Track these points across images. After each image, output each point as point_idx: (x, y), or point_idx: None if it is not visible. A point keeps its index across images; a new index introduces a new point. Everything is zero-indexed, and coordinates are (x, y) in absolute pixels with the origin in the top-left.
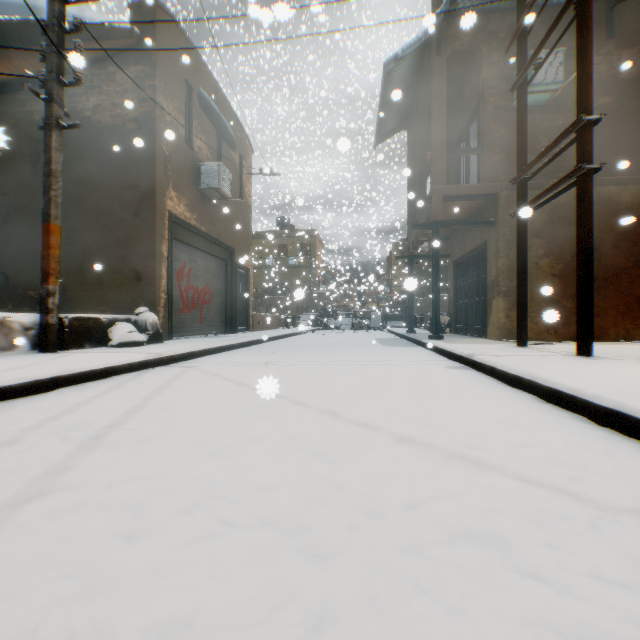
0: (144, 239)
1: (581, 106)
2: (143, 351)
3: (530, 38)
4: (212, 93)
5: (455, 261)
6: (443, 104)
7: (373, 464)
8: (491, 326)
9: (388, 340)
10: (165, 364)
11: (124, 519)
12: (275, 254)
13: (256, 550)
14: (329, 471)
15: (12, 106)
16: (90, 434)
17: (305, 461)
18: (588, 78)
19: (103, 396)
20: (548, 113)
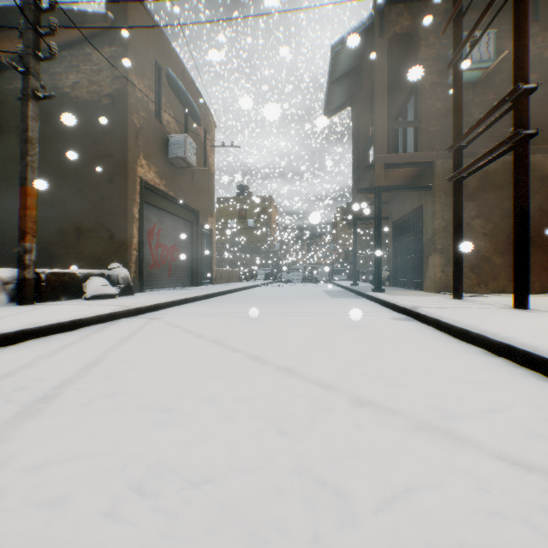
0: (117, 202)
1: (518, 76)
2: (113, 303)
3: (463, 22)
4: (179, 74)
5: (394, 222)
6: (385, 81)
7: (334, 436)
8: (428, 280)
9: (335, 292)
10: (132, 315)
11: (36, 523)
12: (236, 217)
13: None
14: (286, 447)
15: (0, 84)
16: (37, 395)
17: (259, 432)
18: (524, 50)
19: (65, 349)
20: (479, 89)
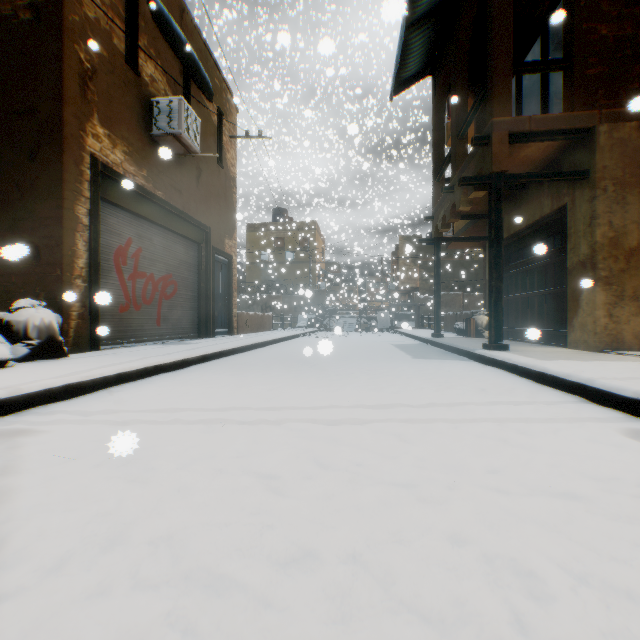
0: (46, 193)
1: None
2: None
3: None
4: (174, 12)
5: None
6: None
7: None
8: (577, 330)
9: (412, 347)
10: None
11: None
12: (271, 248)
13: None
14: None
15: None
16: None
17: None
18: None
19: None
20: None
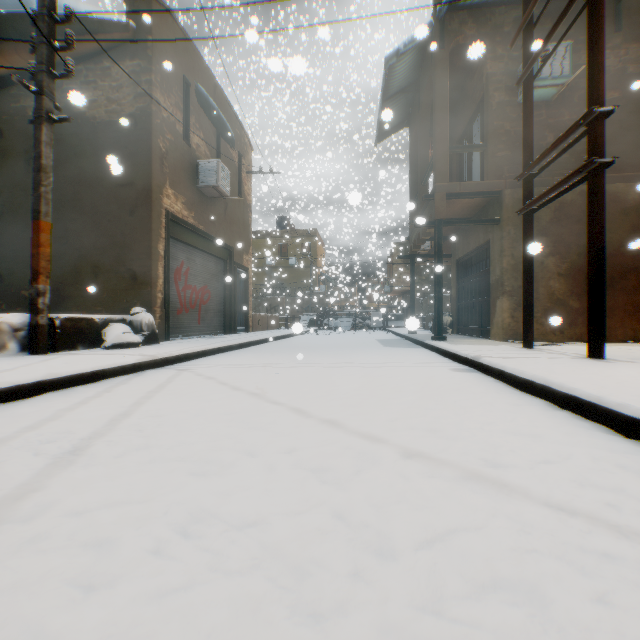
0: (140, 238)
1: (592, 97)
2: (137, 353)
3: (535, 32)
4: (210, 89)
5: (457, 260)
6: (446, 99)
7: (379, 485)
8: (495, 327)
9: (389, 341)
10: (159, 366)
11: (86, 560)
12: (275, 254)
13: (240, 606)
14: (329, 495)
15: (6, 102)
16: (66, 447)
17: (302, 482)
18: (600, 68)
19: (89, 402)
20: (554, 108)
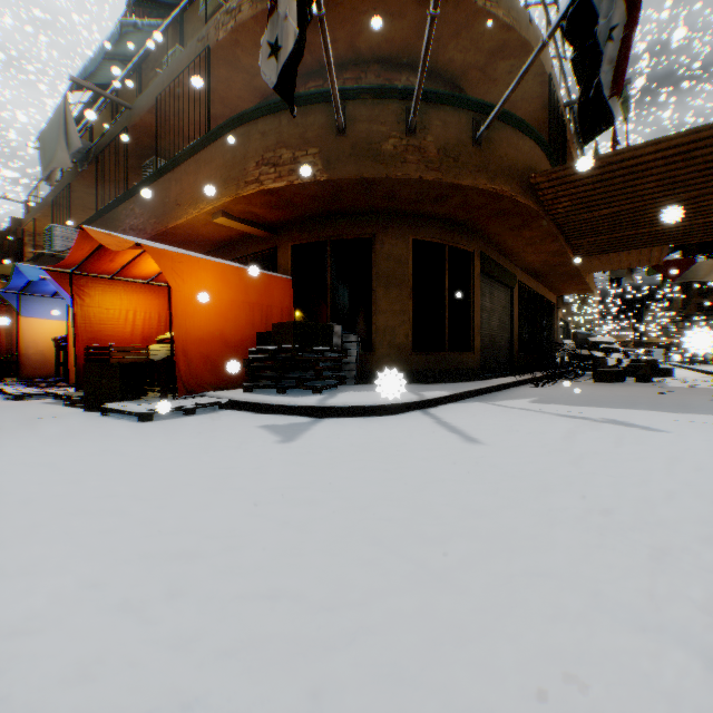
0: None
1: None
2: None
3: None
4: None
5: None
6: None
7: None
8: None
9: None
10: None
11: None
12: None
13: None
14: None
15: None
16: None
17: None
18: None
19: None
20: None
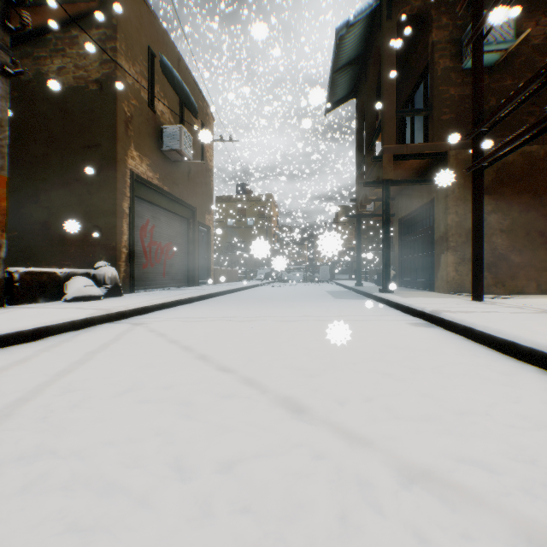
0: (106, 196)
1: None
2: (93, 306)
3: None
4: (174, 62)
5: (400, 219)
6: (393, 67)
7: None
8: (439, 280)
9: (338, 292)
10: (115, 320)
11: None
12: (235, 216)
13: None
14: None
15: None
16: None
17: None
18: None
19: (12, 368)
20: (496, 74)
